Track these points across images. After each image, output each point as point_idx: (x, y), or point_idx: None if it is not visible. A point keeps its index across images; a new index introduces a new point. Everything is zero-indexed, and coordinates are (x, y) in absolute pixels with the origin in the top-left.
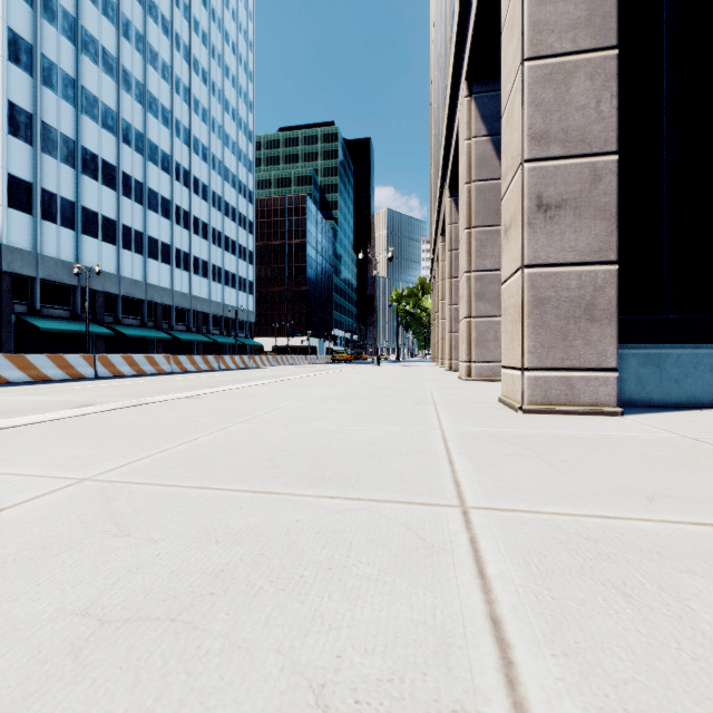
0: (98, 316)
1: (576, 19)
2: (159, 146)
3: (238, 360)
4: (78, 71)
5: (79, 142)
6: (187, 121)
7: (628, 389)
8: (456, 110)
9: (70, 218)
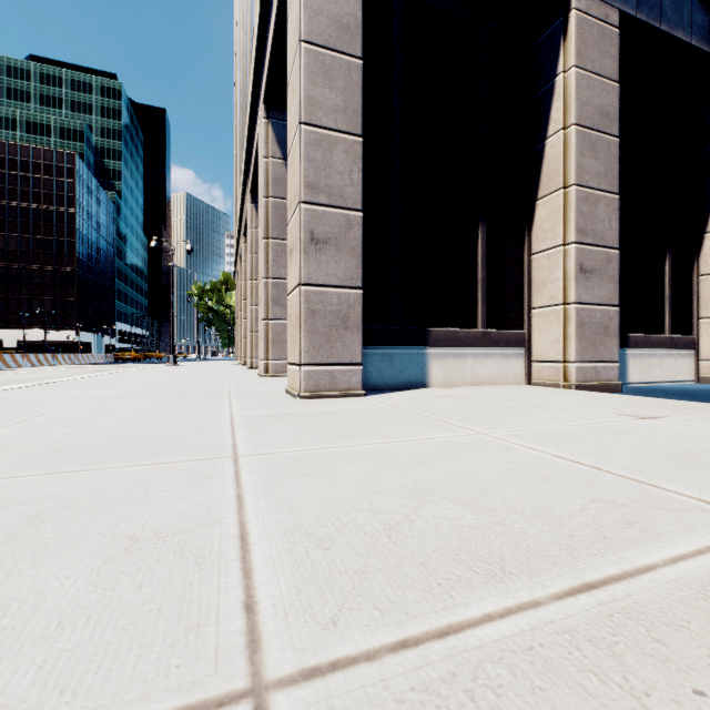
0: None
1: (337, 106)
2: None
3: None
4: None
5: None
6: None
7: (374, 378)
8: (256, 125)
9: None
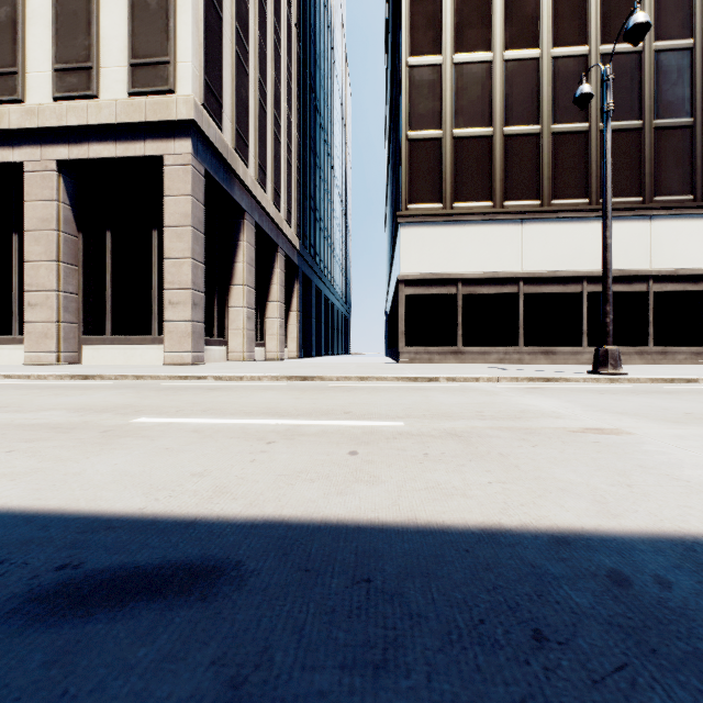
0: None
1: (199, 252)
2: None
3: None
4: None
5: None
6: None
7: None
8: (2, 143)
9: None
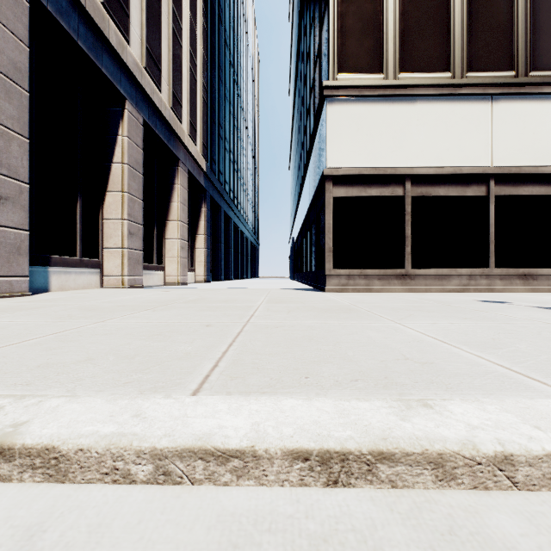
0: None
1: (14, 116)
2: None
3: None
4: None
5: None
6: None
7: None
8: None
9: None
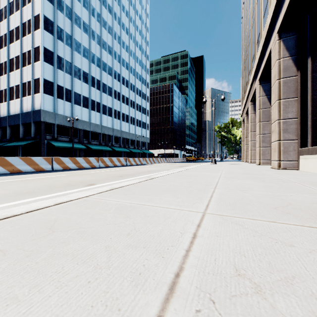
0: (81, 140)
1: None
2: (107, 63)
3: (137, 160)
4: (72, 32)
5: (73, 63)
6: (119, 52)
7: None
8: None
9: (69, 97)
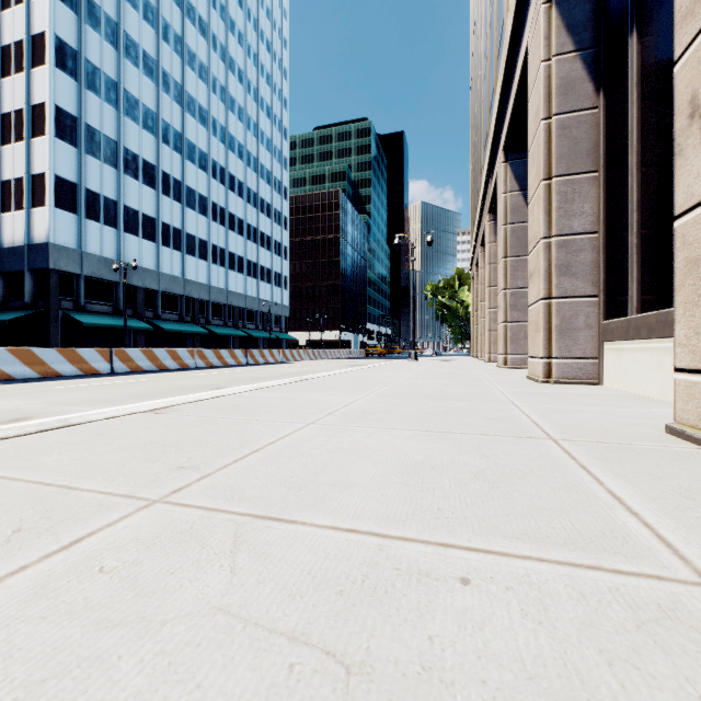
0: (139, 312)
1: None
2: (197, 145)
3: (268, 354)
4: (120, 75)
5: (121, 142)
6: (224, 120)
7: None
8: (520, 41)
9: (113, 217)
